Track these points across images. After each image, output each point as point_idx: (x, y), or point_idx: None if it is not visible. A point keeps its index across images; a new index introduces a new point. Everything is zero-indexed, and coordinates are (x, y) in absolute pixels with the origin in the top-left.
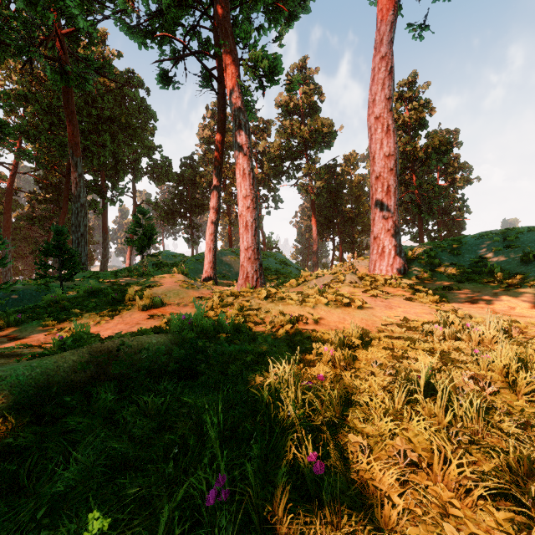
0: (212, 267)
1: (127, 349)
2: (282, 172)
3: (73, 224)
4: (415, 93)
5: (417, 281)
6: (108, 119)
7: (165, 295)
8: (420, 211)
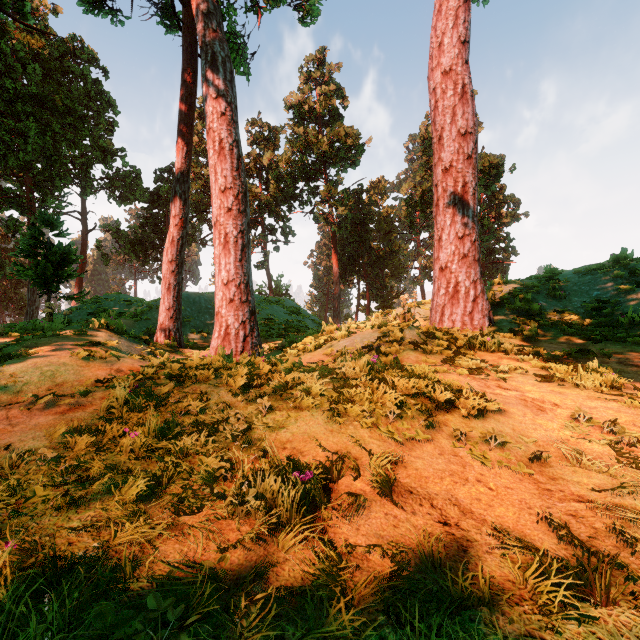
0: (173, 318)
1: None
2: (295, 196)
3: None
4: None
5: (516, 339)
6: (33, 98)
7: (17, 378)
8: None
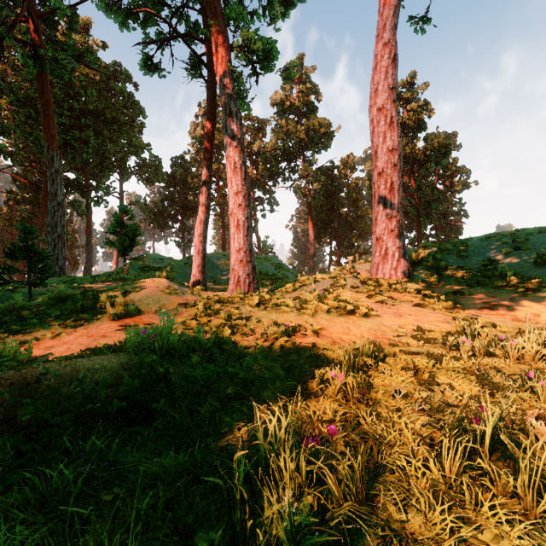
0: (201, 271)
1: (53, 379)
2: (278, 174)
3: (48, 224)
4: (413, 94)
5: (423, 285)
6: (91, 114)
7: (143, 302)
8: (419, 214)
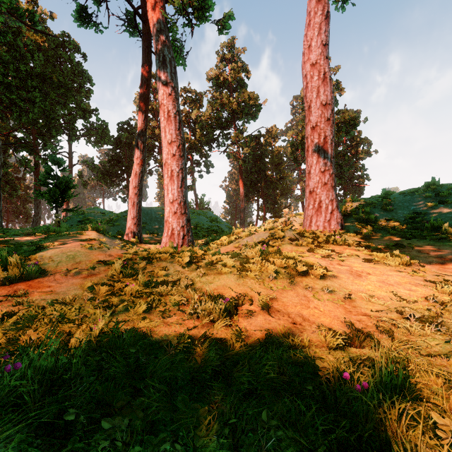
0: (136, 224)
1: None
2: (213, 140)
3: None
4: None
5: (358, 237)
6: (38, 77)
7: (54, 259)
8: None
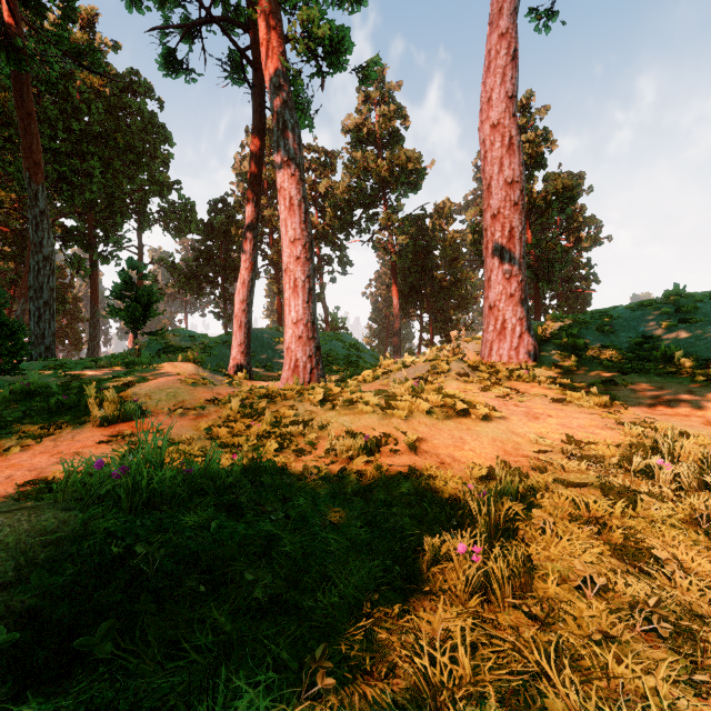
0: (244, 353)
1: None
2: (352, 224)
3: (30, 287)
4: (529, 120)
5: (556, 372)
6: (97, 138)
7: (152, 397)
8: (538, 278)
